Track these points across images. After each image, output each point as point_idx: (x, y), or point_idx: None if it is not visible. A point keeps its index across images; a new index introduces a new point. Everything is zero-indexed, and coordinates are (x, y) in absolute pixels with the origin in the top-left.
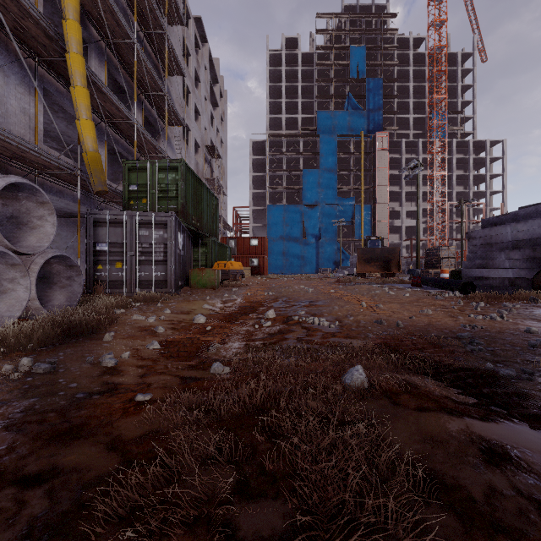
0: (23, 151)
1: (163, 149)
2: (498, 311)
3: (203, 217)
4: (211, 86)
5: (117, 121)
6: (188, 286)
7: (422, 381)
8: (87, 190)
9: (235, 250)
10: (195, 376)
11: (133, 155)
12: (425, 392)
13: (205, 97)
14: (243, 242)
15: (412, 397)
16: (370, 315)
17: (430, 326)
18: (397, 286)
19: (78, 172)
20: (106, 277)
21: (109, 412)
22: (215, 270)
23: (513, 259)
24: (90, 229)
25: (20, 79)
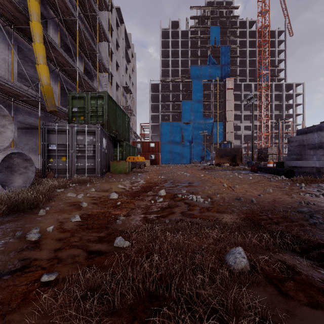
0: (1, 85)
1: (96, 87)
2: (317, 190)
3: (120, 129)
4: (126, 50)
5: (66, 68)
6: (109, 172)
7: (294, 261)
8: (46, 111)
9: (140, 149)
10: (100, 250)
11: (76, 90)
12: (306, 278)
13: (122, 56)
14: (145, 144)
15: (298, 286)
16: (231, 193)
17: (275, 202)
18: (242, 172)
19: (39, 99)
20: (55, 167)
21: (9, 299)
22: (127, 162)
23: (319, 155)
24: (45, 135)
25: (1, 39)
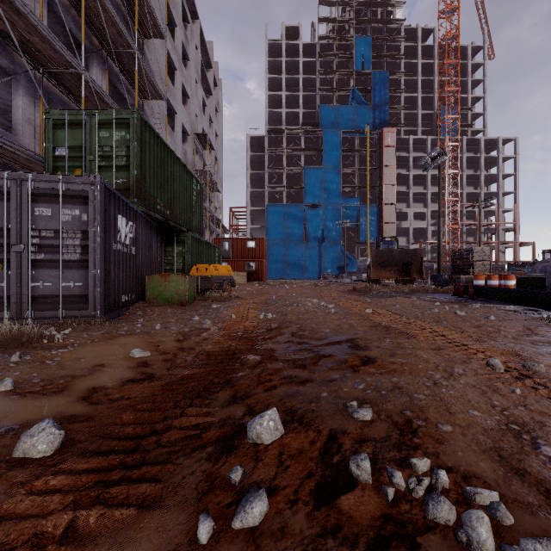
0: None
1: None
2: None
3: (176, 204)
4: (203, 70)
5: (56, 70)
6: (144, 302)
7: None
8: (2, 160)
9: (229, 253)
10: None
11: None
12: None
13: (196, 80)
14: (238, 243)
15: None
16: None
17: None
18: (439, 298)
19: None
20: None
21: None
22: (185, 276)
23: None
24: None
25: None
